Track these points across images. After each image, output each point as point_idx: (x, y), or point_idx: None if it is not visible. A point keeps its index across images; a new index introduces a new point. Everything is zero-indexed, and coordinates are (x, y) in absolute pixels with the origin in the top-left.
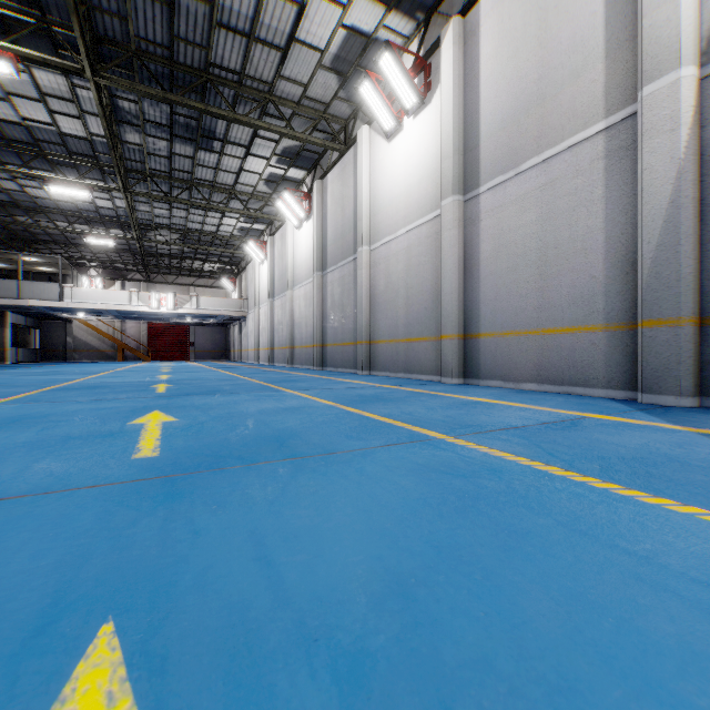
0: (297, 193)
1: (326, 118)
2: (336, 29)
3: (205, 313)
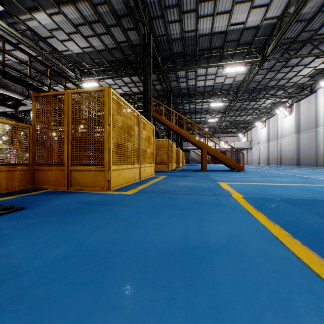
0: (283, 105)
1: (302, 86)
2: (311, 70)
3: (237, 147)
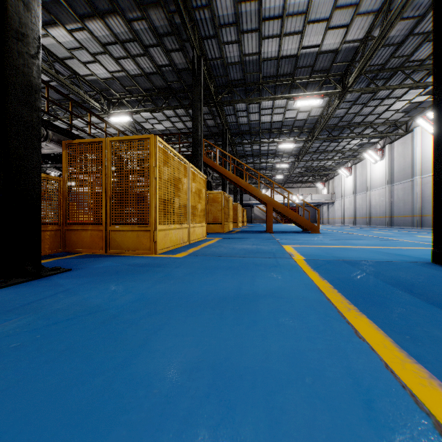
0: (373, 147)
1: (396, 124)
2: (406, 104)
3: (314, 201)
